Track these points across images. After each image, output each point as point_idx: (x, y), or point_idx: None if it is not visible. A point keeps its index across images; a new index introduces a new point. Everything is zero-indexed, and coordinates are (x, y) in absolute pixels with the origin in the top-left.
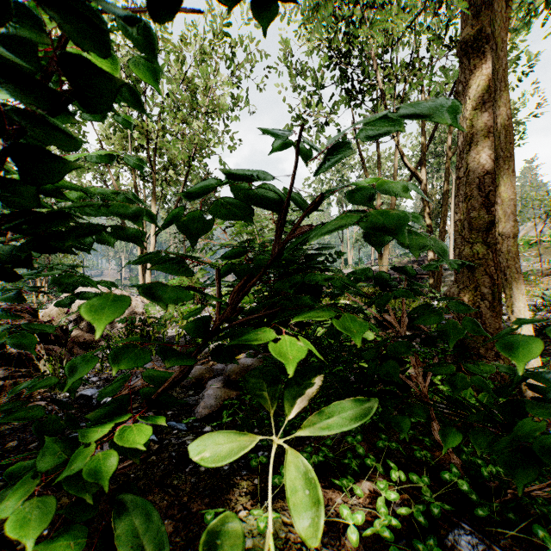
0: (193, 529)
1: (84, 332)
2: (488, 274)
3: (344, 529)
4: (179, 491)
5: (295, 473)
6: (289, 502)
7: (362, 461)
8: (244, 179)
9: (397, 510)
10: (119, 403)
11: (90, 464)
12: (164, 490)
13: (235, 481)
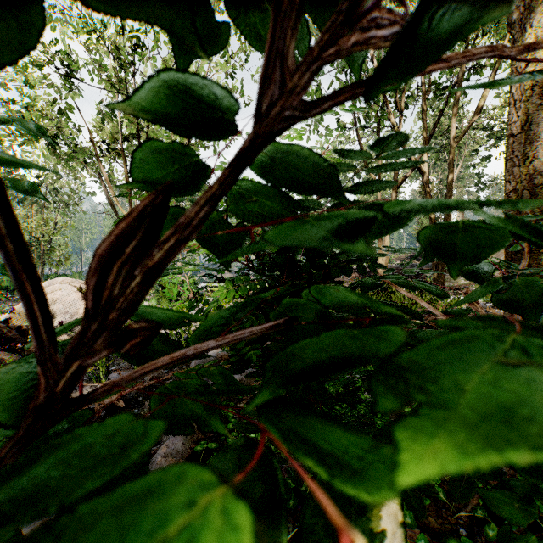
0: None
1: None
2: None
3: None
4: None
5: None
6: None
7: None
8: None
9: None
10: None
11: None
12: None
13: None
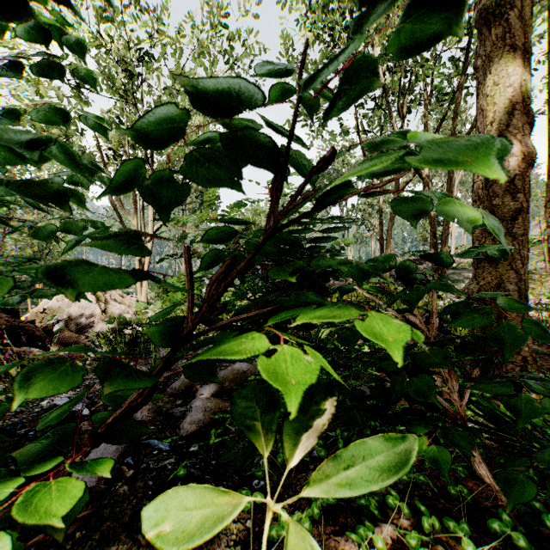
0: None
1: (73, 333)
2: (514, 268)
3: None
4: None
5: None
6: None
7: (381, 498)
8: (220, 97)
9: None
10: (57, 436)
11: None
12: (131, 536)
13: None
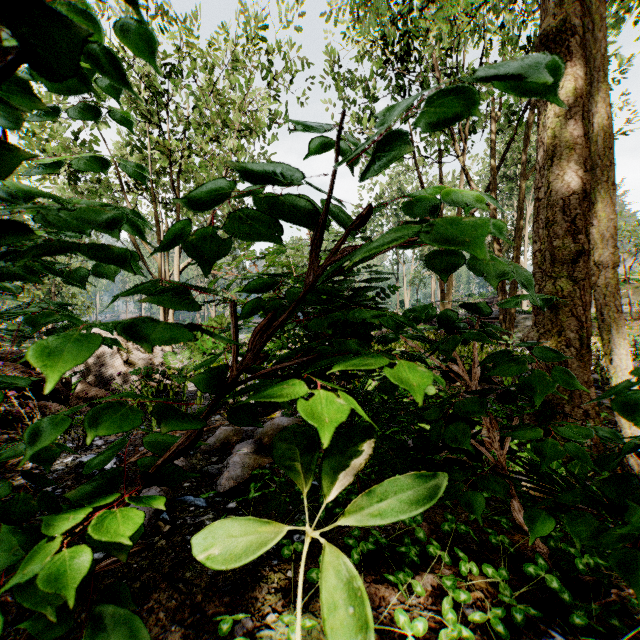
0: (206, 639)
1: (92, 386)
2: (575, 315)
3: (401, 638)
4: (192, 586)
5: (334, 578)
6: (325, 620)
7: (422, 549)
8: (266, 179)
9: (468, 616)
10: (109, 478)
11: (49, 569)
12: (172, 585)
13: (263, 573)
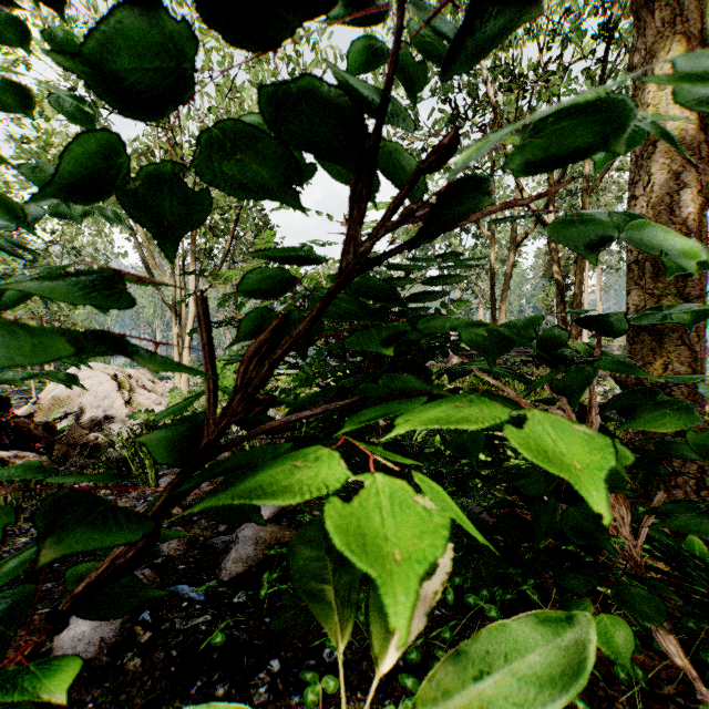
0: None
1: (85, 431)
2: (685, 343)
3: None
4: None
5: None
6: None
7: None
8: None
9: None
10: (4, 607)
11: None
12: None
13: None
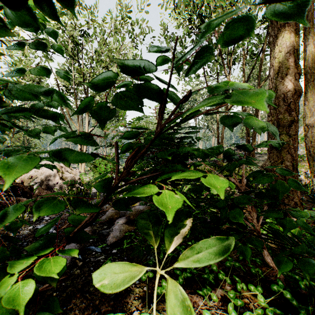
0: None
1: (44, 190)
2: (290, 153)
3: None
4: (93, 295)
5: (174, 299)
6: None
7: (215, 275)
8: (134, 69)
9: (243, 314)
10: (47, 239)
11: (8, 296)
12: (83, 295)
13: (131, 288)
